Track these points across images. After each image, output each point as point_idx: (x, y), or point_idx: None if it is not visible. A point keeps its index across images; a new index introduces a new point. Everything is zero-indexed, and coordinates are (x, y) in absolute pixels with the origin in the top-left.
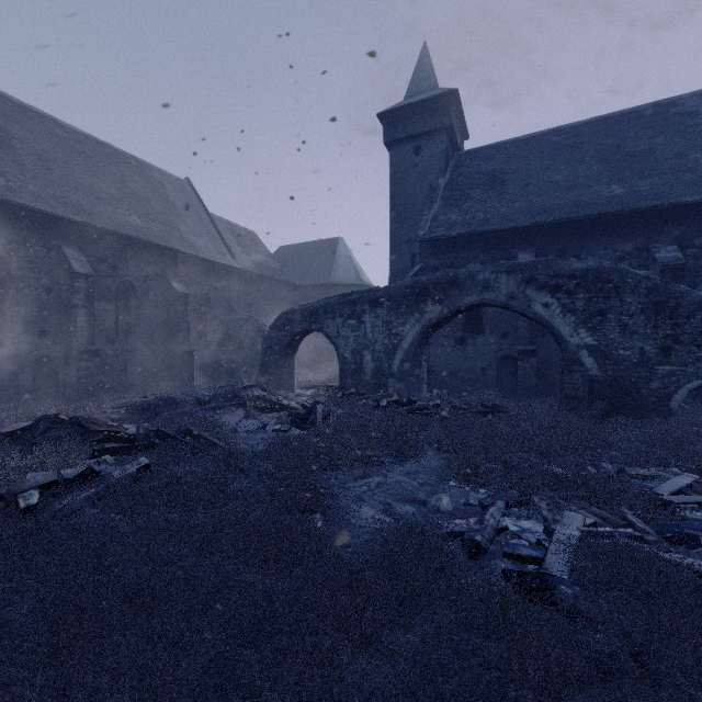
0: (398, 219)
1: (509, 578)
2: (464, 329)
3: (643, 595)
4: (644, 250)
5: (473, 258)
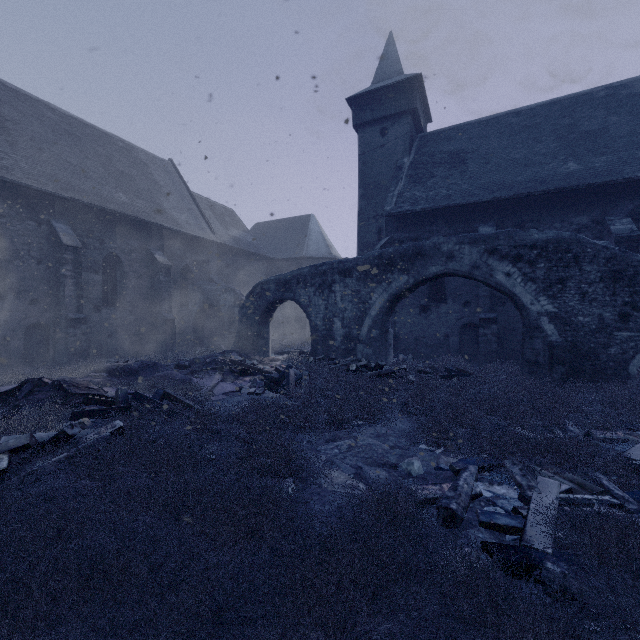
0: (366, 196)
1: (489, 552)
2: (428, 298)
3: (639, 574)
4: (599, 223)
5: (436, 231)
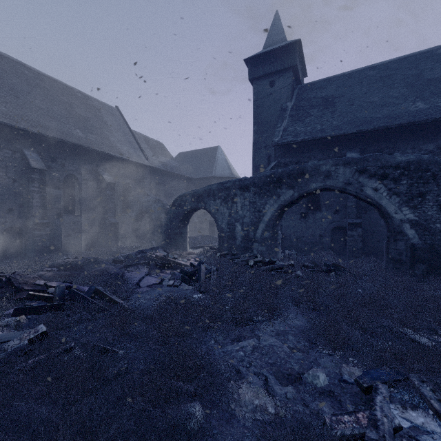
0: (259, 131)
1: None
2: (306, 207)
3: None
4: None
5: (313, 156)
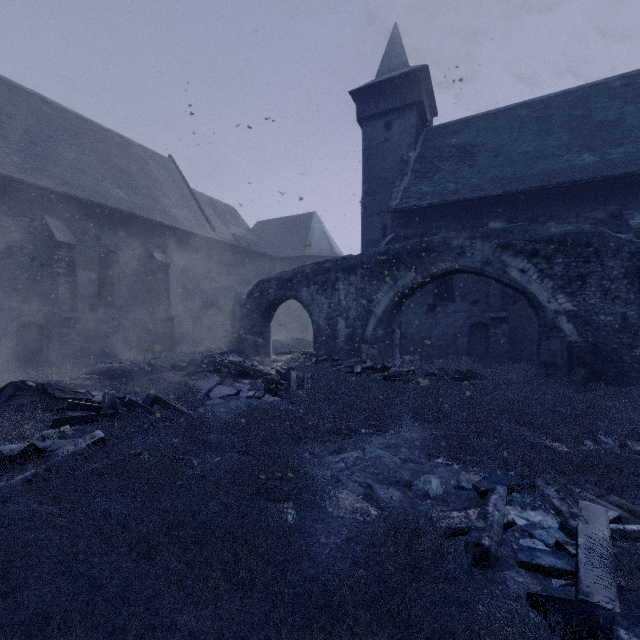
0: (370, 192)
1: (539, 608)
2: (435, 297)
3: None
4: (617, 217)
5: (444, 227)
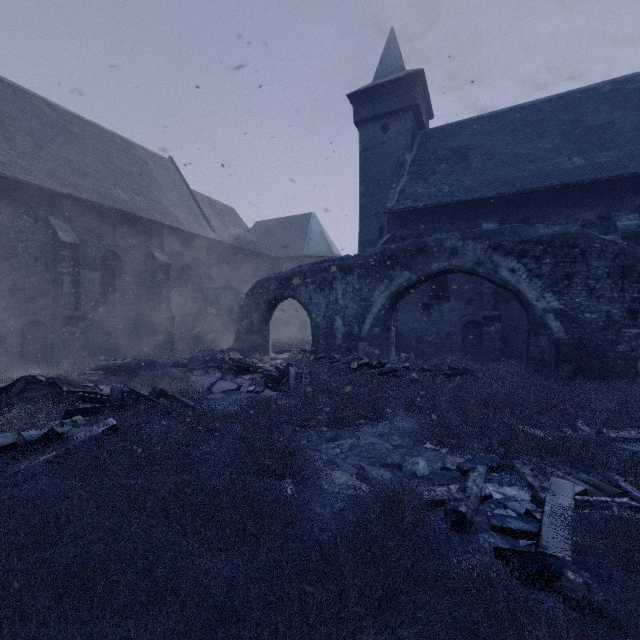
0: (367, 194)
1: (503, 559)
2: (430, 296)
3: None
4: (605, 219)
5: (439, 228)
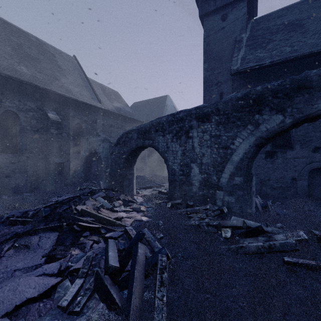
0: (210, 69)
1: None
2: (272, 145)
3: None
4: None
5: None
